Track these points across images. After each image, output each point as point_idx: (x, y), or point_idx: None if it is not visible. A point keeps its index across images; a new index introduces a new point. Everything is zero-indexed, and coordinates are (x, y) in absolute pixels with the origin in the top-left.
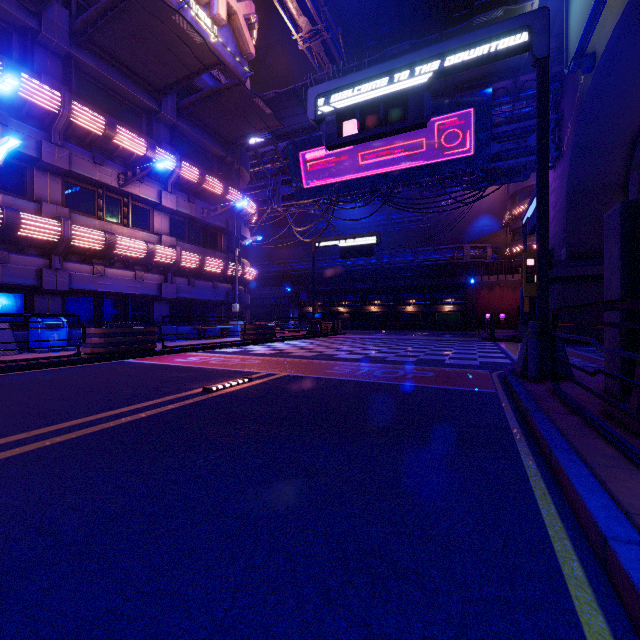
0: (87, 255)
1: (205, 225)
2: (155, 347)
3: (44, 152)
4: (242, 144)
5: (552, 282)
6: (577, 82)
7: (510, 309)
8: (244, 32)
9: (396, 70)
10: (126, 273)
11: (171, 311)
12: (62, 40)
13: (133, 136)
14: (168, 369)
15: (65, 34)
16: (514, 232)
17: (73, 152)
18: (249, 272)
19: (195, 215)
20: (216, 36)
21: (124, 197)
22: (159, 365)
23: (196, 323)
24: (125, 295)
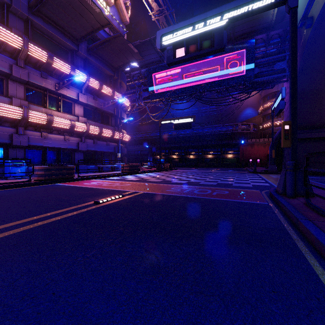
0: (38, 127)
1: (102, 112)
2: (73, 176)
3: (13, 70)
4: (122, 70)
5: None
6: (302, 34)
7: (262, 156)
8: (123, 9)
9: (207, 18)
10: (59, 137)
11: (84, 157)
12: (24, 10)
13: (63, 63)
14: (78, 189)
15: (25, 7)
16: (264, 116)
17: (30, 71)
18: (126, 137)
19: (97, 106)
20: (108, 11)
21: (58, 96)
22: (74, 186)
23: (98, 163)
24: (59, 148)
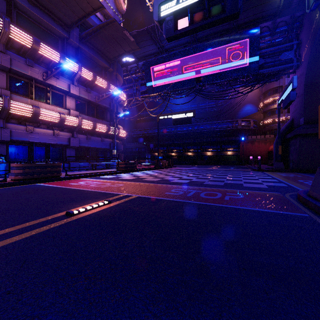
0: (22, 119)
1: (97, 105)
2: (60, 175)
3: None
4: (119, 62)
5: (294, 137)
6: (313, 19)
7: (263, 153)
8: None
9: None
10: (48, 131)
11: (77, 154)
12: None
13: (51, 50)
14: (58, 191)
15: None
16: (265, 113)
17: (13, 57)
18: (122, 132)
19: (91, 99)
20: None
21: (47, 87)
22: (55, 188)
23: (92, 161)
24: (48, 144)
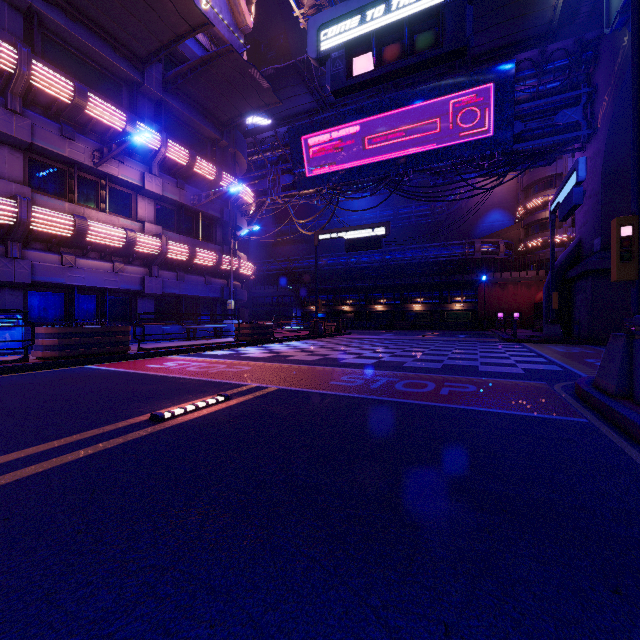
0: (53, 242)
1: (197, 214)
2: (127, 350)
3: None
4: (239, 129)
5: (583, 276)
6: (618, 46)
7: (524, 308)
8: (240, 1)
9: None
10: (102, 264)
11: (158, 308)
12: None
13: (109, 107)
14: (128, 379)
15: None
16: (528, 227)
17: (36, 122)
18: (246, 266)
19: (185, 202)
20: (207, 2)
21: (101, 178)
22: (121, 373)
23: (186, 322)
24: (102, 290)
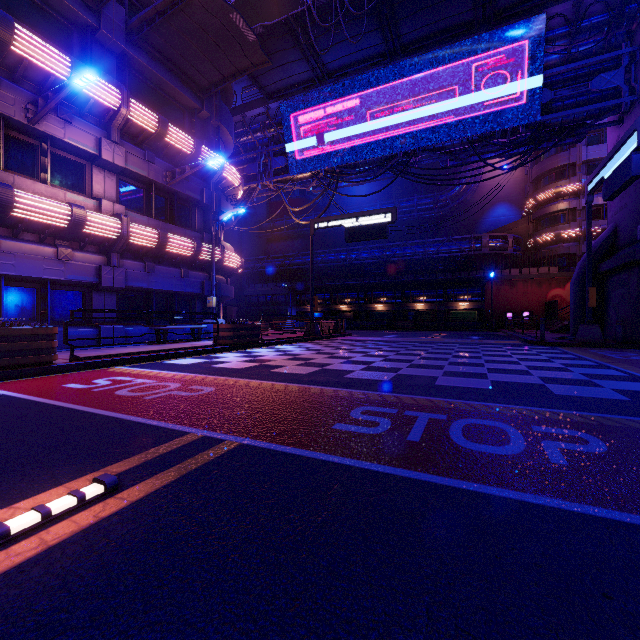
0: None
1: (171, 194)
2: (50, 360)
3: None
4: (225, 103)
5: (624, 268)
6: None
7: (535, 307)
8: None
9: None
10: (41, 249)
11: (121, 305)
12: None
13: (46, 47)
14: None
15: None
16: (538, 221)
17: None
18: (231, 258)
19: (155, 179)
20: None
21: (41, 141)
22: (2, 402)
23: (158, 322)
24: (42, 281)
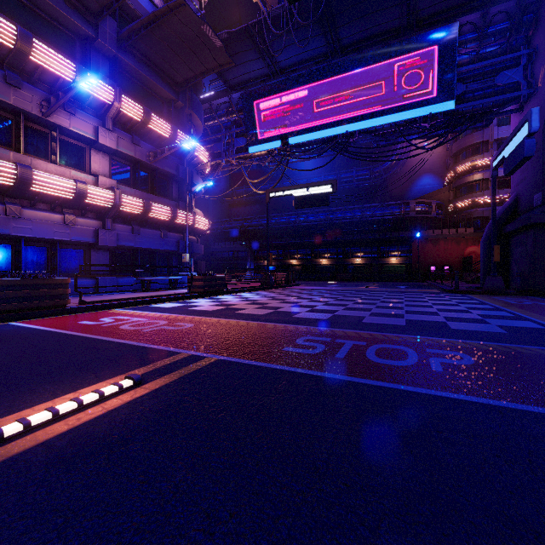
0: None
1: (153, 170)
2: (65, 303)
3: None
4: (196, 94)
5: (523, 230)
6: None
7: (454, 261)
8: None
9: None
10: (52, 216)
11: (113, 261)
12: None
13: (57, 56)
14: (37, 343)
15: None
16: (457, 189)
17: None
18: (201, 221)
19: (140, 158)
20: None
21: (52, 130)
22: (39, 333)
23: (143, 274)
24: (52, 241)
